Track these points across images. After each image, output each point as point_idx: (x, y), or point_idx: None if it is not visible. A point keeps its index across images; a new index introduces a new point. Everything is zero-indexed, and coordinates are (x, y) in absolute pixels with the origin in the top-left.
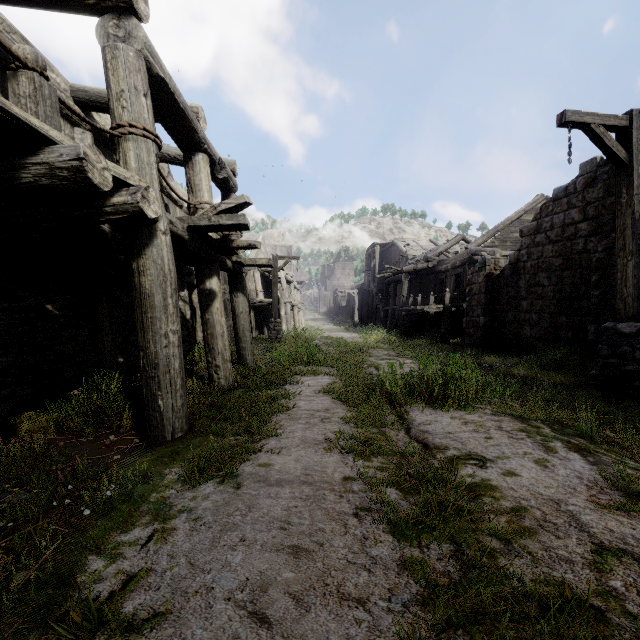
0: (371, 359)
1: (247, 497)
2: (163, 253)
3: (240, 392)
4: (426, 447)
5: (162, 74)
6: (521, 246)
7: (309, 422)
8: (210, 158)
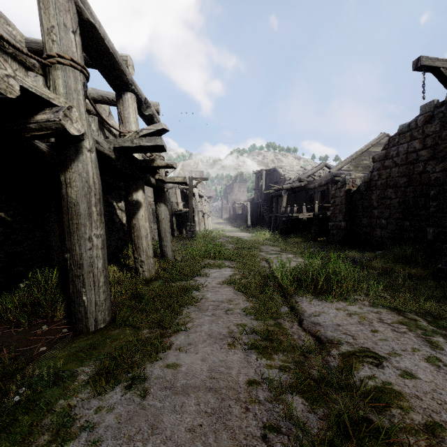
0: (262, 254)
1: (149, 413)
2: (88, 167)
3: (159, 283)
4: (320, 341)
5: (92, 20)
6: (373, 169)
7: (215, 314)
8: (137, 97)
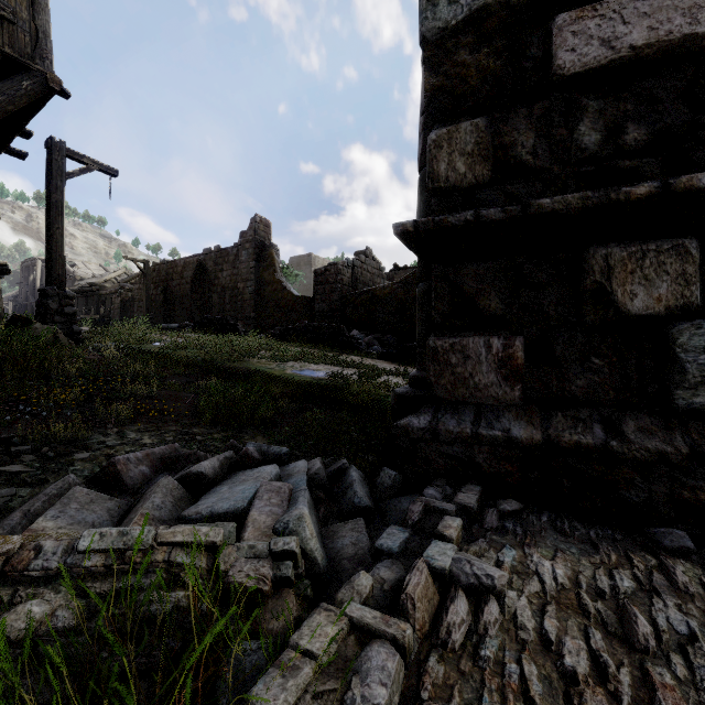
0: None
1: None
2: None
3: None
4: None
5: None
6: (136, 289)
7: None
8: None
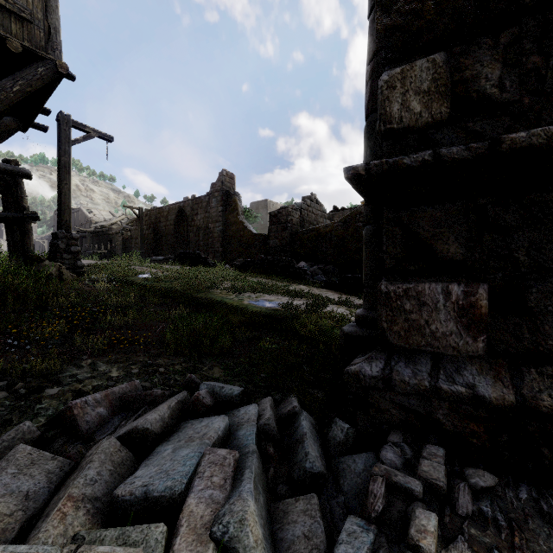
0: None
1: None
2: None
3: None
4: None
5: None
6: (133, 229)
7: None
8: None
